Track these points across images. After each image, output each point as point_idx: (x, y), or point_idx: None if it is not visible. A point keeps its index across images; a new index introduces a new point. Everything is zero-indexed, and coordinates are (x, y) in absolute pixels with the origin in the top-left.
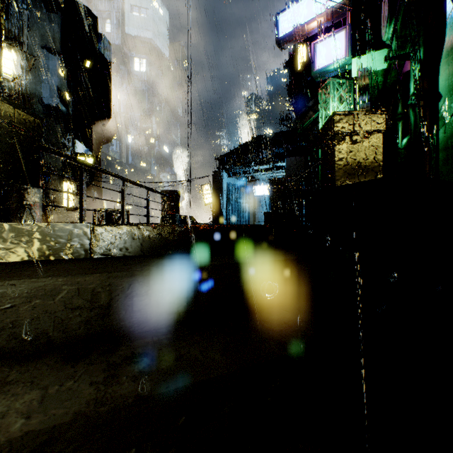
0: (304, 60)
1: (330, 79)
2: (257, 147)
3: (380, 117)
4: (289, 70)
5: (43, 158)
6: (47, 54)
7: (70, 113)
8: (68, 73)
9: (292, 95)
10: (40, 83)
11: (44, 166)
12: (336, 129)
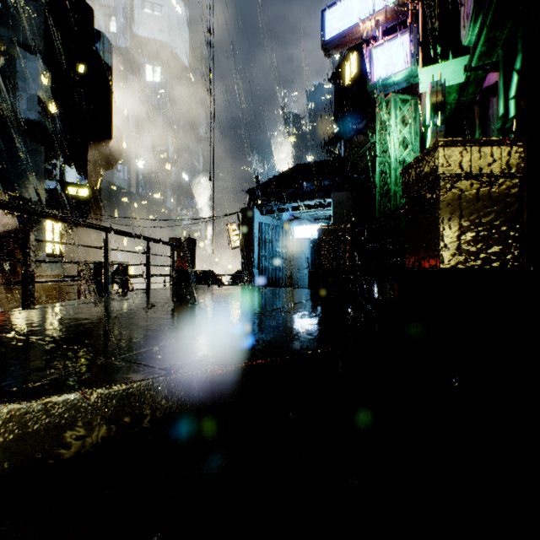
0: (354, 72)
1: (391, 95)
2: (297, 178)
3: (515, 150)
4: (335, 84)
5: (19, 189)
6: (23, 53)
7: (56, 131)
8: (53, 79)
9: (339, 115)
10: (14, 90)
11: (18, 200)
12: (442, 169)
